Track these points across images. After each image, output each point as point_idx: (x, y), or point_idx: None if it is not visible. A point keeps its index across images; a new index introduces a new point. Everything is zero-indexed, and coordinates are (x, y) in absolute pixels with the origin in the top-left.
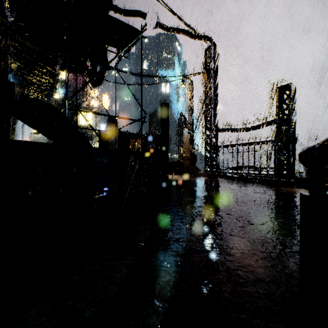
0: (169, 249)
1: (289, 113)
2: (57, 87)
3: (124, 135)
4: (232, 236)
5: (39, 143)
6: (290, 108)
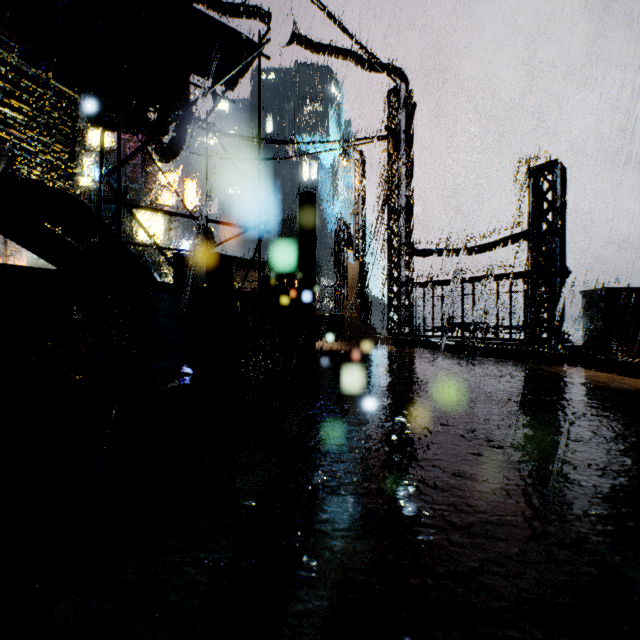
0: (317, 517)
1: (554, 219)
2: (90, 163)
3: (220, 256)
4: (458, 478)
5: (16, 268)
6: (556, 210)
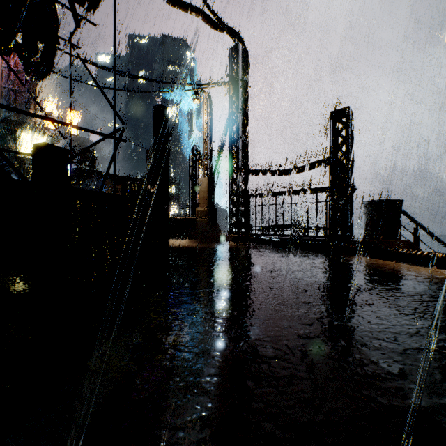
0: None
1: (348, 149)
2: None
3: (48, 146)
4: None
5: None
6: (349, 142)
